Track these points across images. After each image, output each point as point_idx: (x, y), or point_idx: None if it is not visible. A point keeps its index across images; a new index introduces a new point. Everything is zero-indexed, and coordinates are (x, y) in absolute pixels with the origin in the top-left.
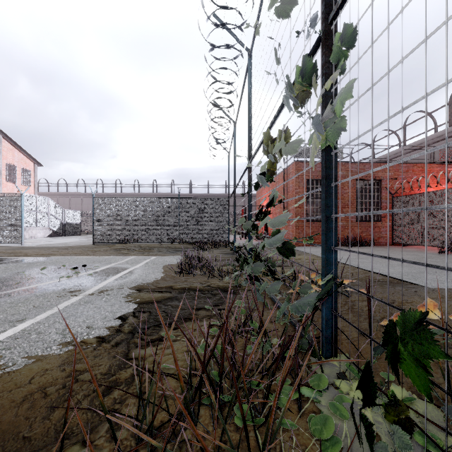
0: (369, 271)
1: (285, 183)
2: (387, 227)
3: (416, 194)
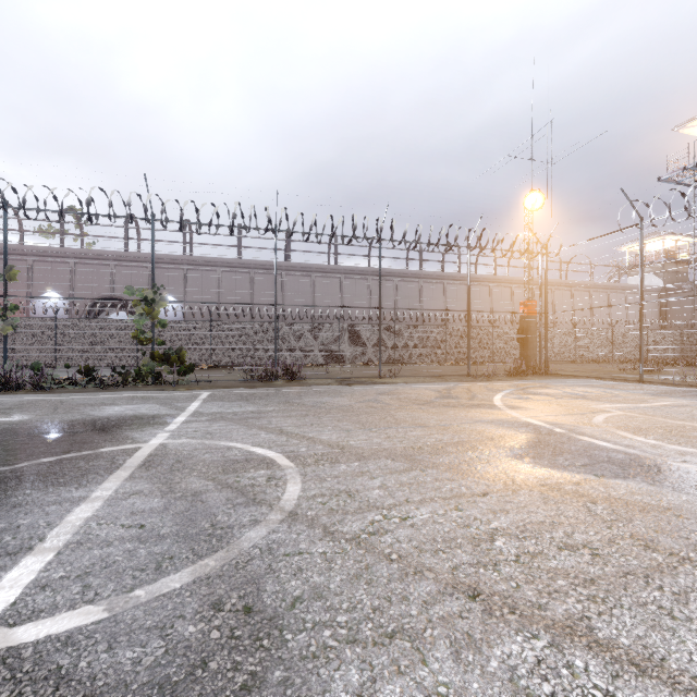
0: None
1: None
2: None
3: None
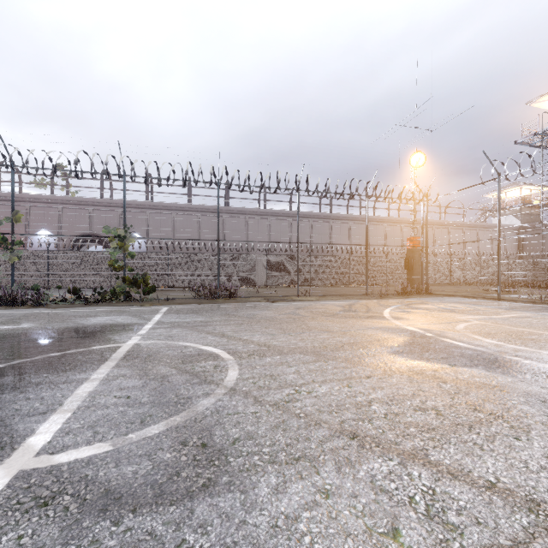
0: None
1: None
2: None
3: None
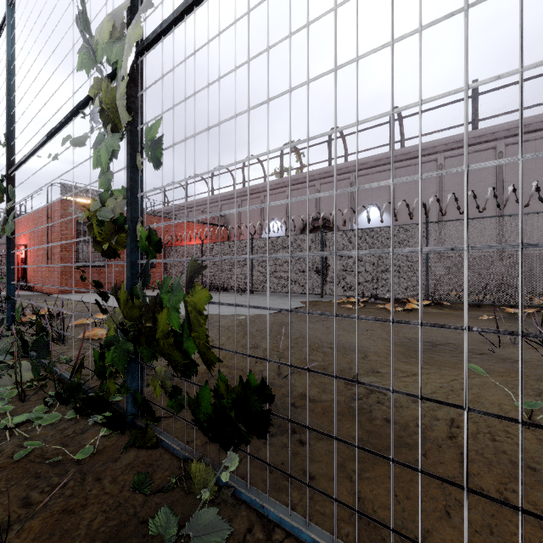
0: (110, 306)
1: (50, 221)
2: (161, 272)
3: (179, 246)
